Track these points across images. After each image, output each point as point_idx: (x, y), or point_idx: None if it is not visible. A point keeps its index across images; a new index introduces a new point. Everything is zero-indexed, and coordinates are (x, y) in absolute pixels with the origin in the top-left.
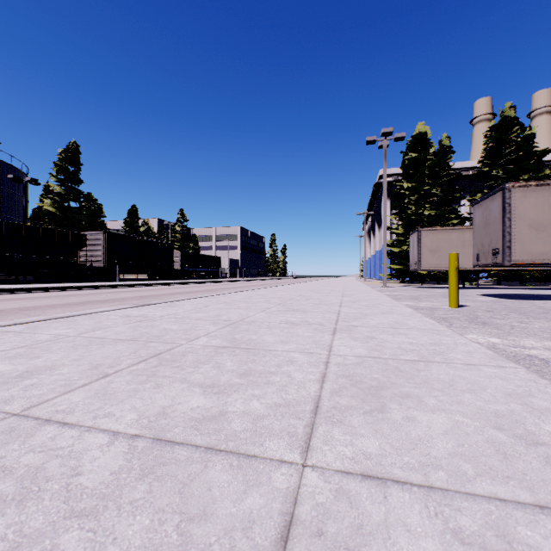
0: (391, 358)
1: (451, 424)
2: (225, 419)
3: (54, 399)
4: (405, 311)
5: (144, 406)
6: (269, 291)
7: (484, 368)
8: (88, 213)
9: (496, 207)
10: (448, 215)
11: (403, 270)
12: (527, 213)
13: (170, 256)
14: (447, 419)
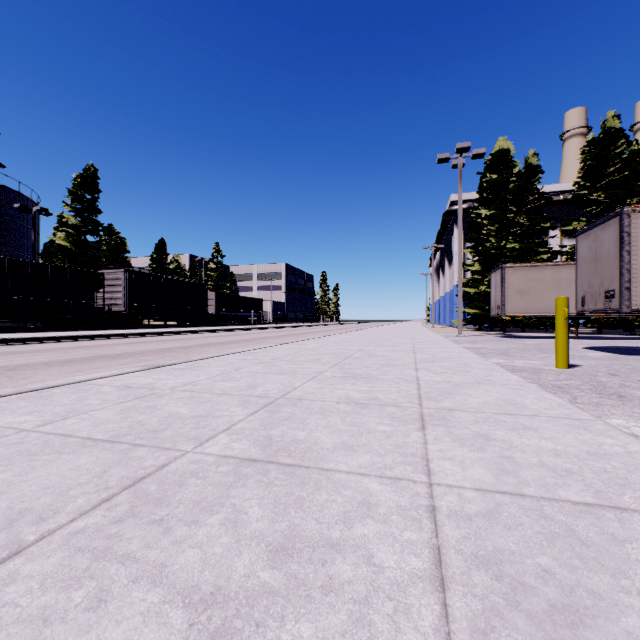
0: (544, 497)
1: None
2: None
3: None
4: (508, 378)
5: None
6: (319, 343)
7: None
8: (109, 249)
9: (610, 238)
10: (536, 249)
11: (480, 315)
12: None
13: (203, 298)
14: None
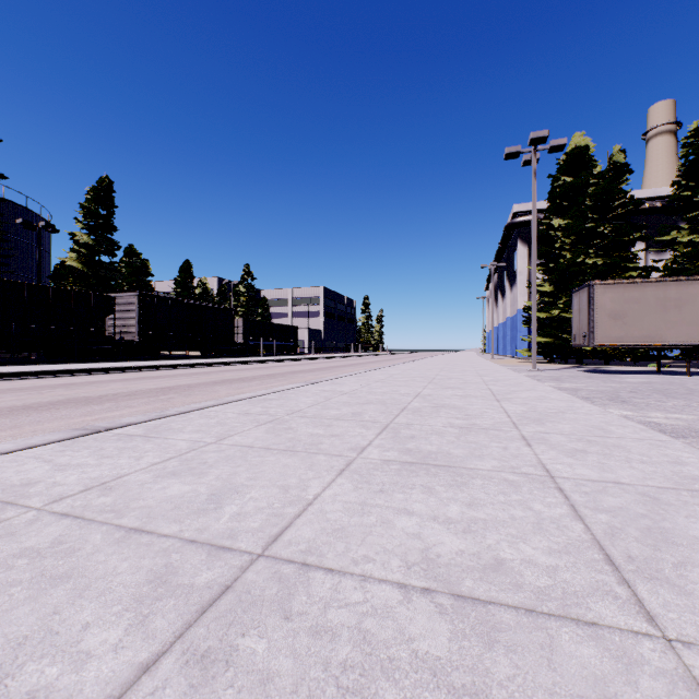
0: None
1: None
2: None
3: None
4: None
5: None
6: (360, 382)
7: None
8: (129, 271)
9: None
10: (623, 264)
11: (553, 345)
12: None
13: (230, 325)
14: None
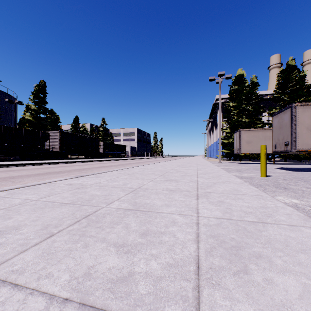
0: (239, 220)
1: (301, 287)
2: (133, 281)
3: (13, 258)
4: (237, 181)
5: (75, 266)
6: (153, 166)
7: (303, 228)
8: (51, 121)
9: (287, 118)
10: (256, 121)
11: (230, 153)
12: (305, 121)
13: (97, 145)
14: (296, 282)
